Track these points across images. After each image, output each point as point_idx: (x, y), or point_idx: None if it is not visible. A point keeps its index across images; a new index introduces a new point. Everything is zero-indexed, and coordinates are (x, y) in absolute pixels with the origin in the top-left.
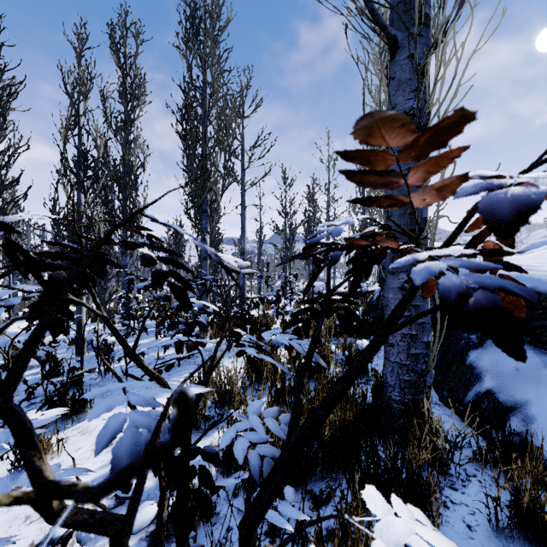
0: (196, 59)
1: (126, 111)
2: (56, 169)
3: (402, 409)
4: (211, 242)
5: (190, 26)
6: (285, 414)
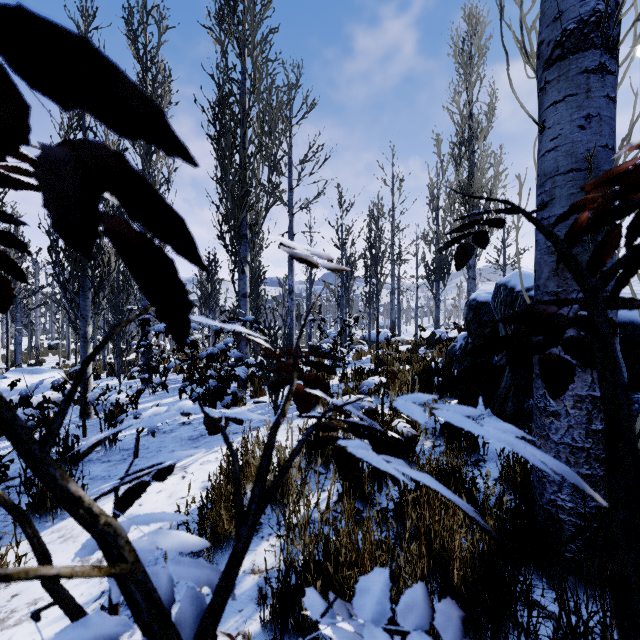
0: (232, 41)
1: None
2: None
3: (579, 525)
4: (252, 275)
5: (225, 2)
6: (443, 605)
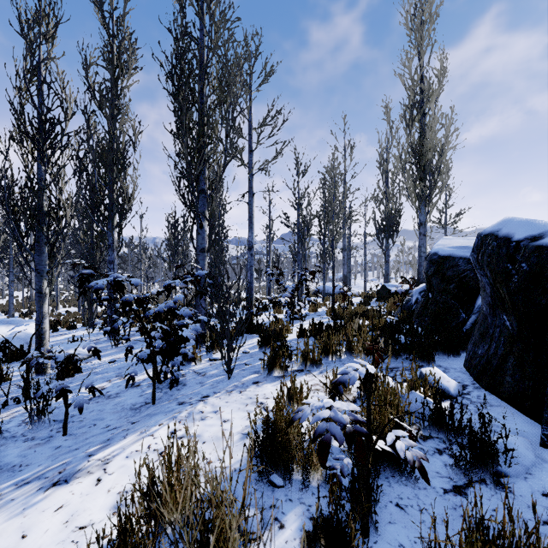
0: None
1: (111, 78)
2: (11, 135)
3: None
4: (210, 229)
5: None
6: None
